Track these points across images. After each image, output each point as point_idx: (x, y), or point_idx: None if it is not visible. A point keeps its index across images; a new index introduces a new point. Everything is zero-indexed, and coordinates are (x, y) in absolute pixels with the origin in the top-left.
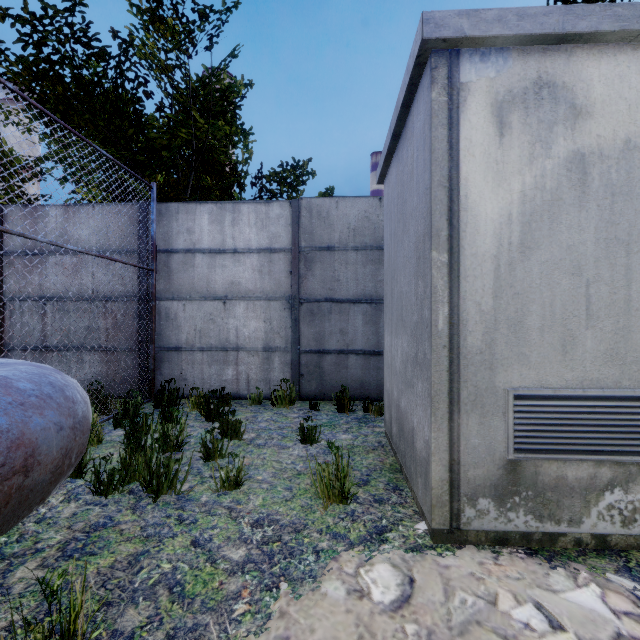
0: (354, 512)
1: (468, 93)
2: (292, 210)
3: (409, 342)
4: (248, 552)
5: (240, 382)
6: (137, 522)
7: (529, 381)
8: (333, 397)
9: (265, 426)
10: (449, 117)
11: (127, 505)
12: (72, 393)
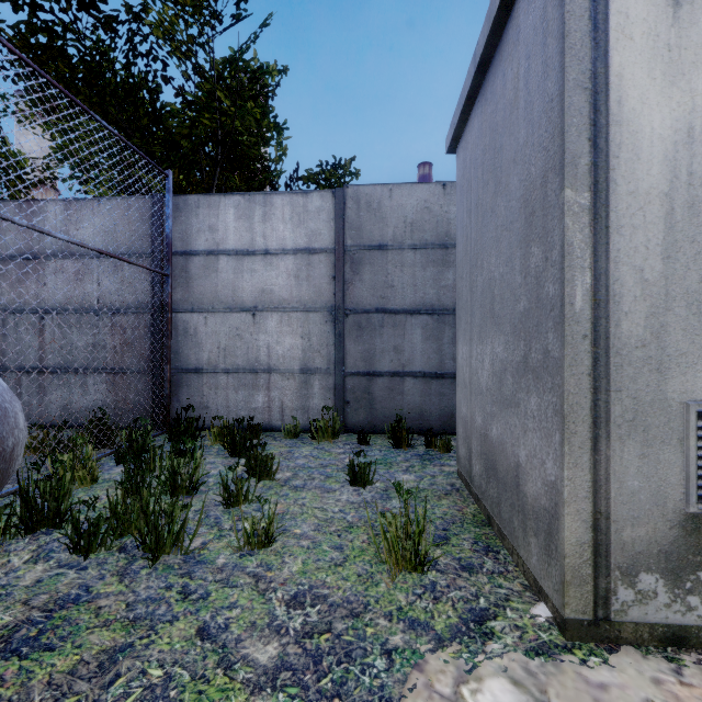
0: (435, 585)
1: None
2: (335, 201)
3: (509, 343)
4: (282, 650)
5: (272, 411)
6: (123, 595)
7: None
8: (386, 429)
9: (303, 463)
10: None
11: (114, 569)
12: None
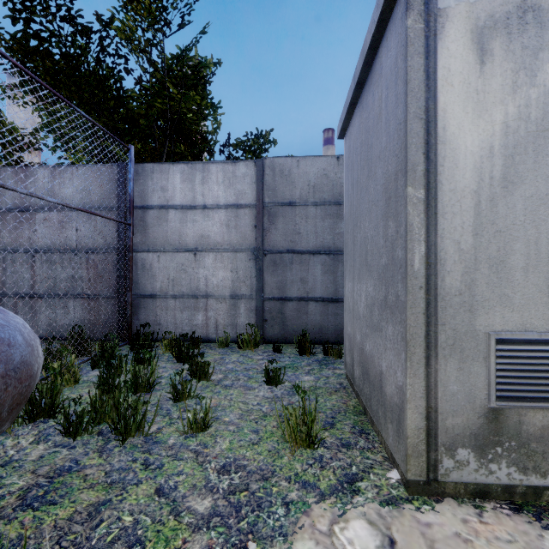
0: (322, 458)
1: (446, 19)
2: (257, 169)
3: (376, 286)
4: (214, 503)
5: (209, 326)
6: (102, 466)
7: (512, 324)
8: (294, 340)
9: (232, 367)
10: (426, 45)
11: (95, 447)
12: (9, 335)
